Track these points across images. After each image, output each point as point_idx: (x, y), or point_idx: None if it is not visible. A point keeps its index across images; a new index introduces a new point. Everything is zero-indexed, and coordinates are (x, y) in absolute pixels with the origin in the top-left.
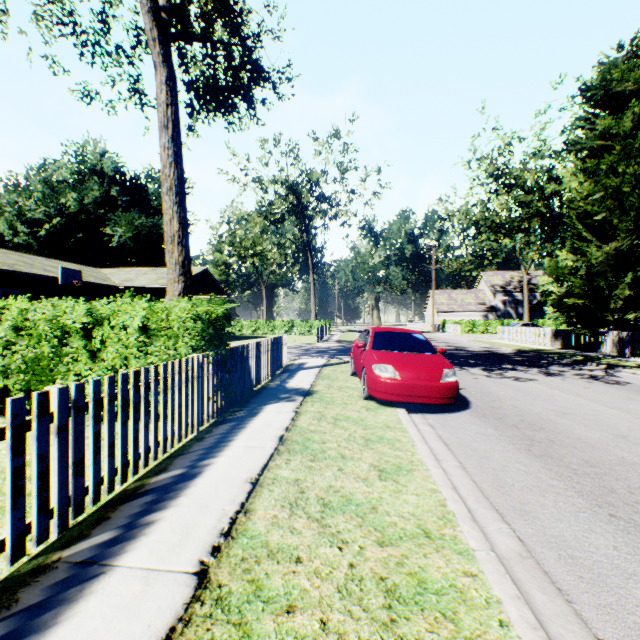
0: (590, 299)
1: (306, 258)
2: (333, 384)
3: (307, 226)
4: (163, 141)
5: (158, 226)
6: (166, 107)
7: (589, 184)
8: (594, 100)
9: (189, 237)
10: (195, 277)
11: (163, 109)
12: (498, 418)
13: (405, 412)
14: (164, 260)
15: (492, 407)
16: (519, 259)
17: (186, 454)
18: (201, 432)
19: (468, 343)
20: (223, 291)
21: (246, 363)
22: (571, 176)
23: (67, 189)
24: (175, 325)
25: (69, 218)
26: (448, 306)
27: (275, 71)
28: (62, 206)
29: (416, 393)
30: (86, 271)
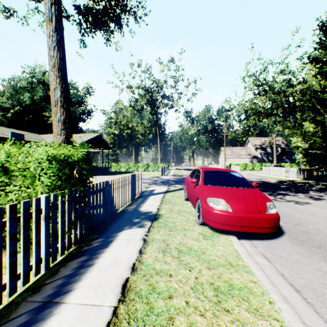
0: (326, 150)
1: (155, 130)
2: (173, 208)
3: (156, 112)
4: (48, 30)
5: (75, 112)
6: (50, 5)
7: (324, 81)
8: (326, 32)
9: (69, 102)
10: (93, 139)
11: (48, 6)
12: (318, 246)
13: (238, 241)
14: (78, 131)
15: (302, 232)
16: (271, 130)
17: (0, 326)
18: (45, 274)
19: (247, 176)
20: (109, 147)
21: (108, 195)
22: (312, 77)
23: (25, 92)
24: (31, 166)
25: (25, 107)
26: (231, 156)
27: (135, 7)
28: (21, 100)
29: (246, 224)
30: (30, 135)
